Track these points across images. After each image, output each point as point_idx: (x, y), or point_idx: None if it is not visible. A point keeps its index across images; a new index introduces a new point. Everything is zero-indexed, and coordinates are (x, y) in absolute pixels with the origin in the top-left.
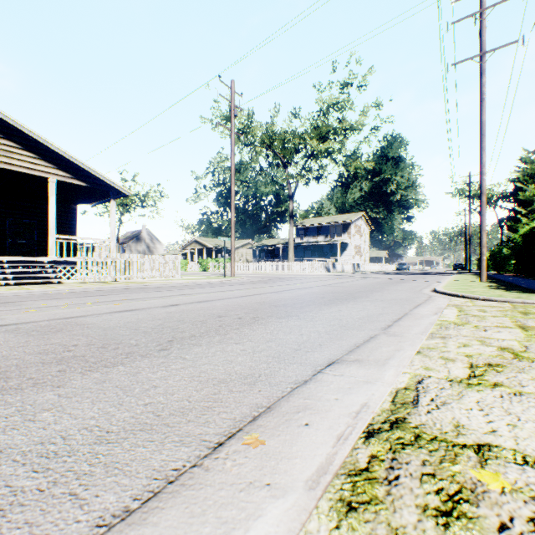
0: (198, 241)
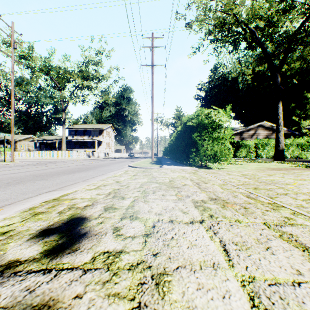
0: None
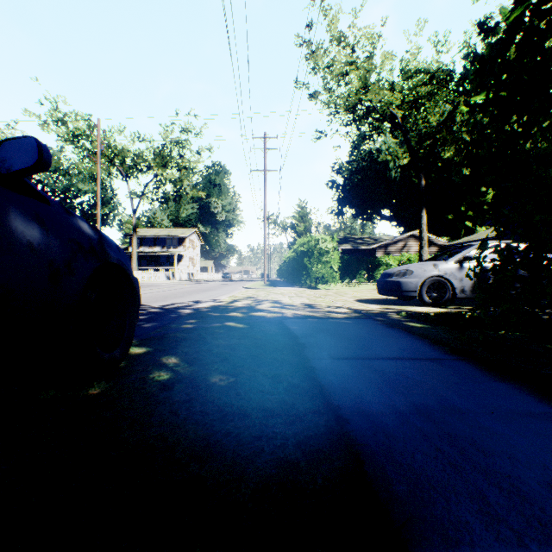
0: None
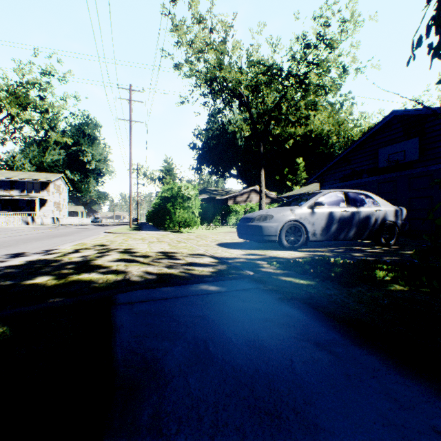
0: None
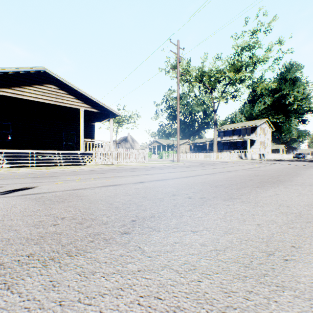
0: (157, 141)
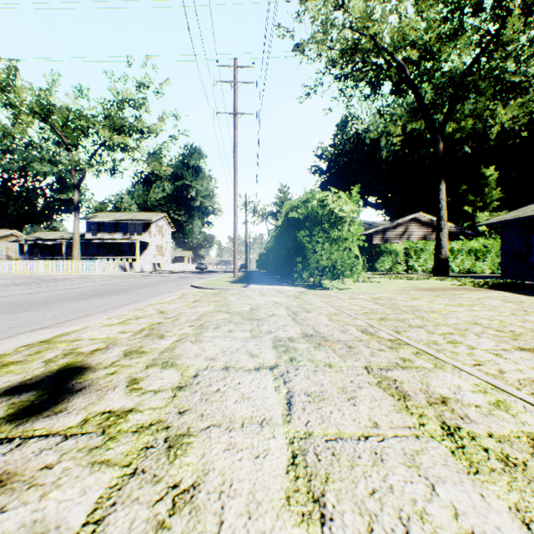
0: None
